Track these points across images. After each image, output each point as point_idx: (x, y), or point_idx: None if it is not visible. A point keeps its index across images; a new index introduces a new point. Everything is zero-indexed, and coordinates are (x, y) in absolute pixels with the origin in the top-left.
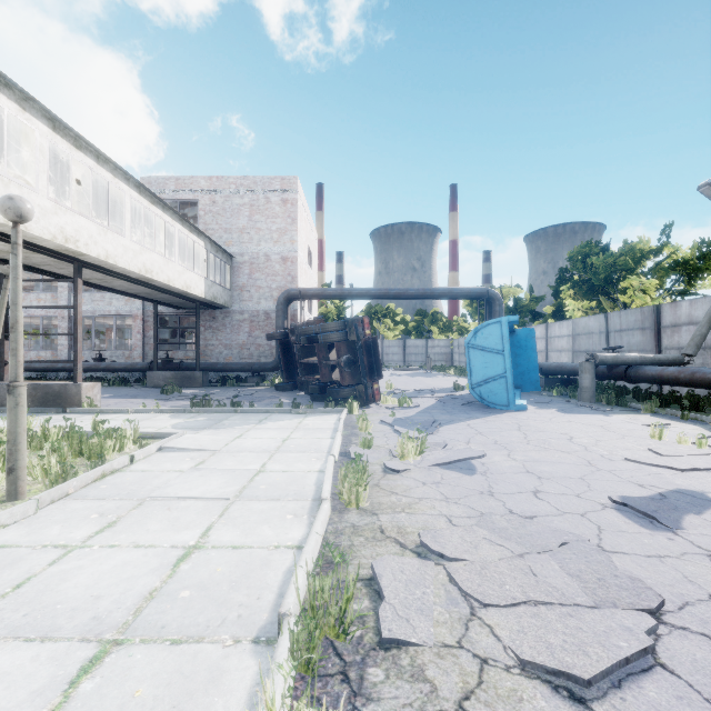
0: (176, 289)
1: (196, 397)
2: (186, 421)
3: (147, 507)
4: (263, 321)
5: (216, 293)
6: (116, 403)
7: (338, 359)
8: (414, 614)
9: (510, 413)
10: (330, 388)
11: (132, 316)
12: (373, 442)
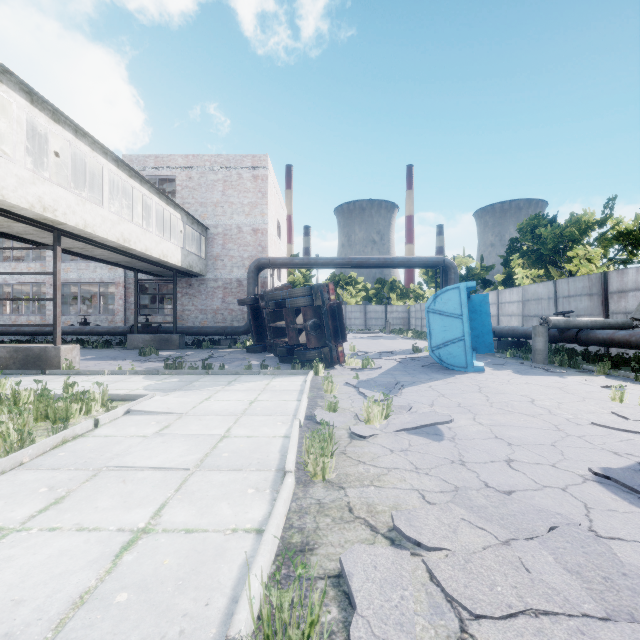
0: (153, 258)
1: (171, 358)
2: (158, 383)
3: (101, 478)
4: (236, 288)
5: (191, 262)
6: (95, 365)
7: (304, 323)
8: (393, 632)
9: (469, 375)
10: (297, 350)
11: (115, 283)
12: (339, 405)
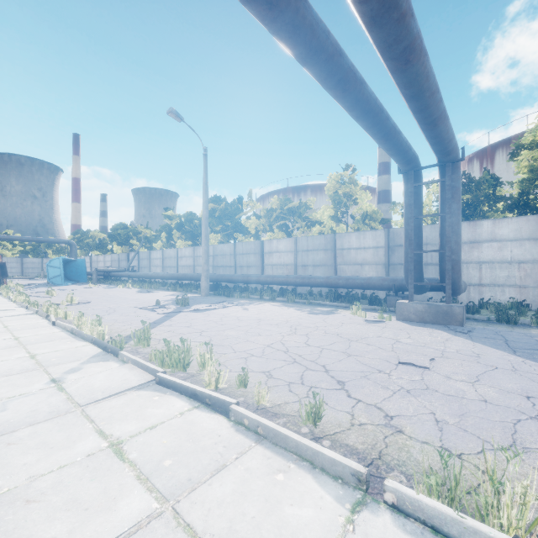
0: None
1: None
2: None
3: None
4: None
5: None
6: None
7: None
8: None
9: (61, 286)
10: None
11: None
12: None
